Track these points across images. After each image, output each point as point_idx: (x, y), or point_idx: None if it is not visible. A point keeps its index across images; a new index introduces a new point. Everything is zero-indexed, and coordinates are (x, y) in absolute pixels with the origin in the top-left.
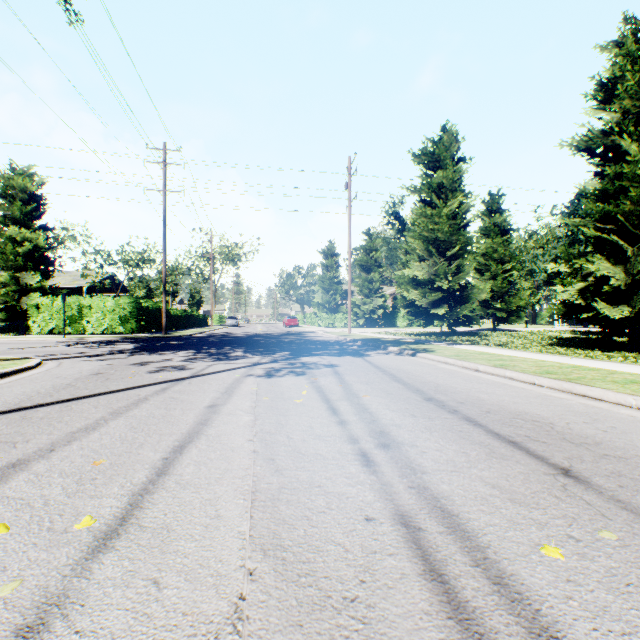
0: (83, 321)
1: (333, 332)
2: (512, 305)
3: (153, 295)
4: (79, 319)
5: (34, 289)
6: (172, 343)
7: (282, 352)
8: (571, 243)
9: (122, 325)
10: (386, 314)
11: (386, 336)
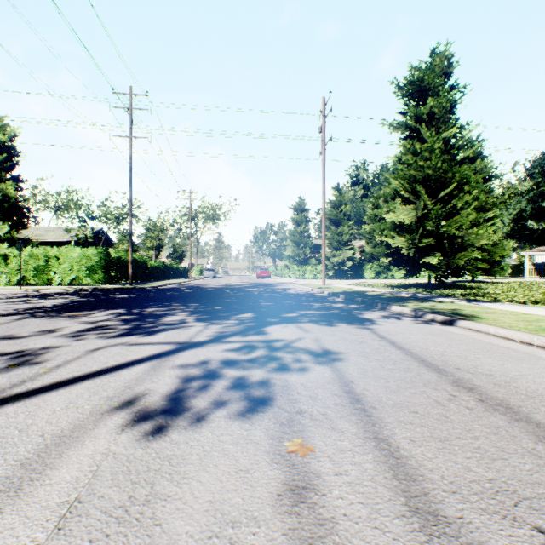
0: (50, 272)
1: (305, 283)
2: (495, 255)
3: (135, 248)
4: (46, 270)
5: (3, 240)
6: (120, 297)
7: (242, 314)
8: (538, 196)
9: (89, 276)
10: (354, 266)
11: (367, 288)
